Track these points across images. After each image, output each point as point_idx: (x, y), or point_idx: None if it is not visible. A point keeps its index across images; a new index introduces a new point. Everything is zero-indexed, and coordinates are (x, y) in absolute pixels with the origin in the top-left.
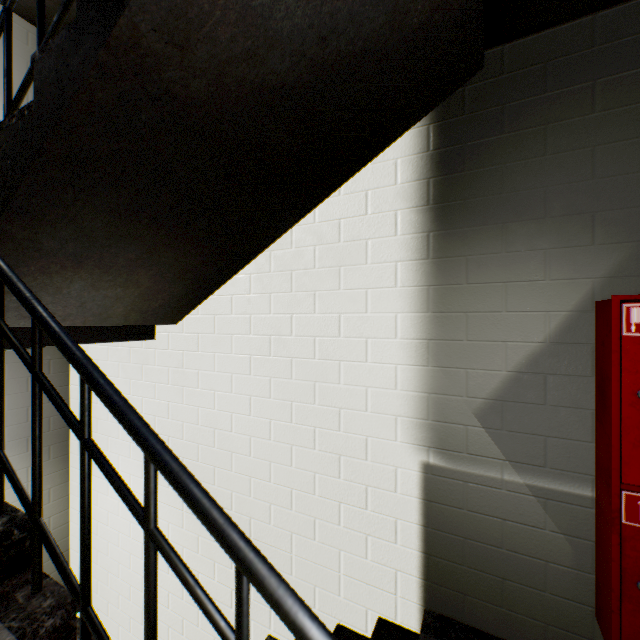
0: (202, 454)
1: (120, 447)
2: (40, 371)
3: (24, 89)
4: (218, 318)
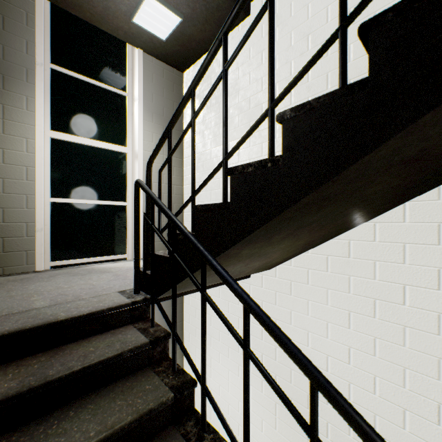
0: (294, 378)
1: (220, 347)
2: (319, 439)
3: (247, 136)
4: (311, 272)
